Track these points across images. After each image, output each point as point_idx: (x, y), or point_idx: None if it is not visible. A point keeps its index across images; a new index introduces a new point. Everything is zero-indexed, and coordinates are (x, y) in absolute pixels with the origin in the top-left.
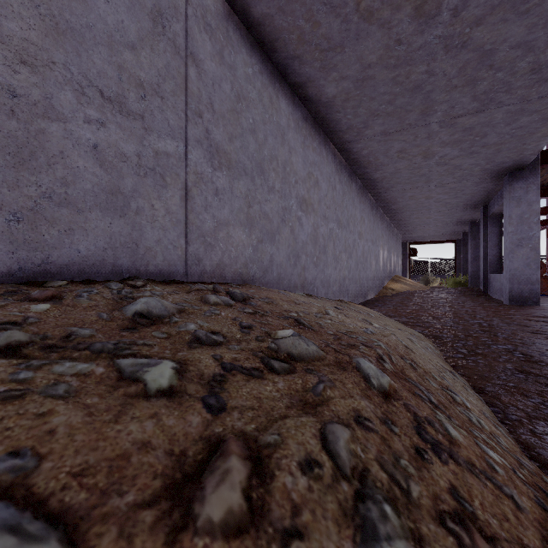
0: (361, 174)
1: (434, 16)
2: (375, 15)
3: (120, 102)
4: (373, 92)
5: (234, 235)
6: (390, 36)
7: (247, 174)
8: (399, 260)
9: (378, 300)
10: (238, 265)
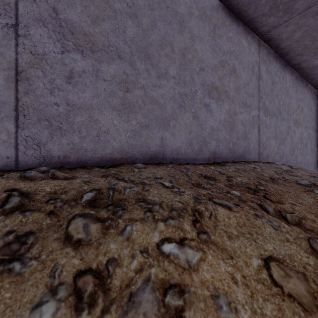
0: None
1: None
2: None
3: (245, 103)
4: None
5: (271, 142)
6: None
7: (275, 115)
8: None
9: None
10: (272, 155)
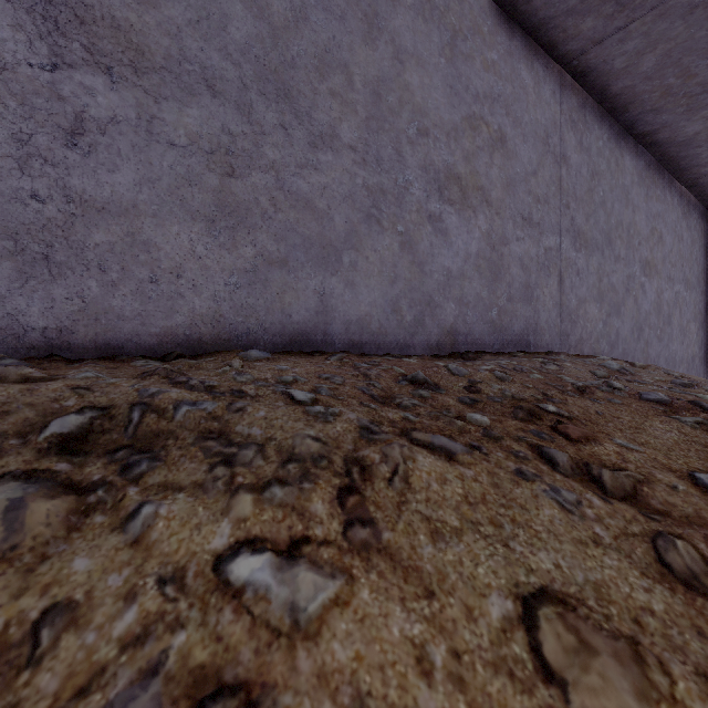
0: None
1: None
2: None
3: (529, 218)
4: None
5: (589, 311)
6: None
7: (598, 248)
8: None
9: None
10: (592, 340)
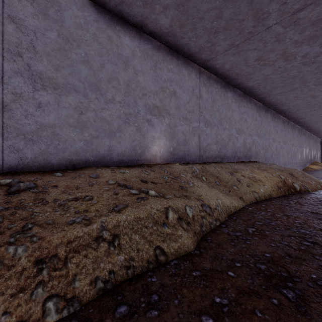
0: (293, 120)
1: (317, 97)
2: (299, 99)
3: (250, 134)
4: (299, 106)
5: (260, 152)
6: (304, 100)
7: (262, 137)
8: (318, 153)
9: None
10: (261, 158)
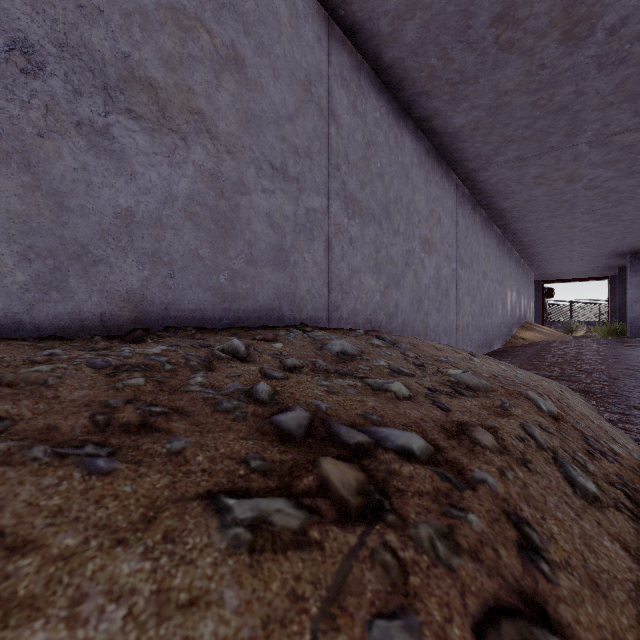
0: (487, 204)
1: (586, 38)
2: (516, 45)
3: (283, 170)
4: (508, 118)
5: (364, 281)
6: (532, 62)
7: (376, 219)
8: (530, 303)
9: (506, 351)
10: (368, 312)
